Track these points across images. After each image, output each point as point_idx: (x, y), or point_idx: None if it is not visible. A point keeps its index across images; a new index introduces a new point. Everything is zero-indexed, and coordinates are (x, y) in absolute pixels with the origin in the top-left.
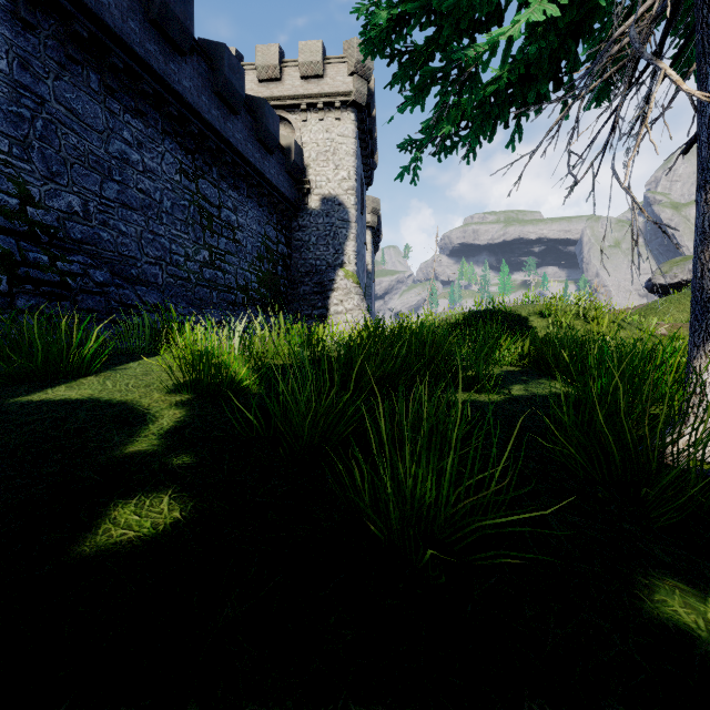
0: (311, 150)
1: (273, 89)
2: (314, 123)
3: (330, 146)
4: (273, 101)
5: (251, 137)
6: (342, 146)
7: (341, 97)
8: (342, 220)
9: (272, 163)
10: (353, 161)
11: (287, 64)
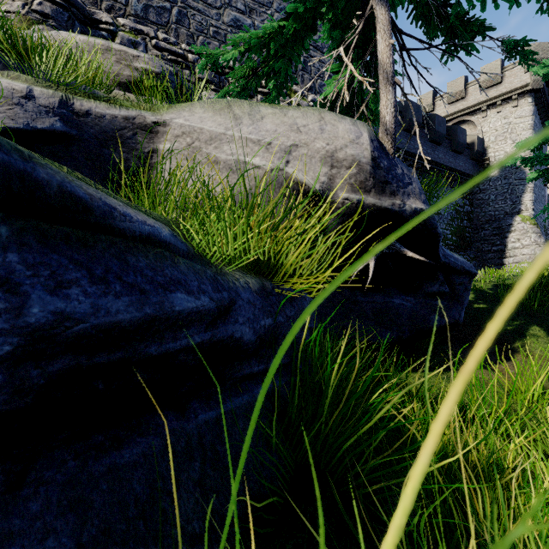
0: (490, 135)
1: (459, 105)
2: (493, 116)
3: (507, 129)
4: (459, 113)
5: (447, 151)
6: (518, 125)
7: (517, 90)
8: (518, 179)
9: (460, 159)
10: (529, 133)
11: (470, 85)
